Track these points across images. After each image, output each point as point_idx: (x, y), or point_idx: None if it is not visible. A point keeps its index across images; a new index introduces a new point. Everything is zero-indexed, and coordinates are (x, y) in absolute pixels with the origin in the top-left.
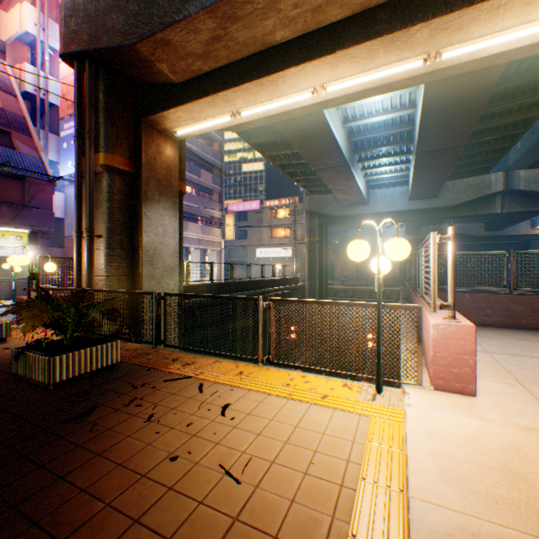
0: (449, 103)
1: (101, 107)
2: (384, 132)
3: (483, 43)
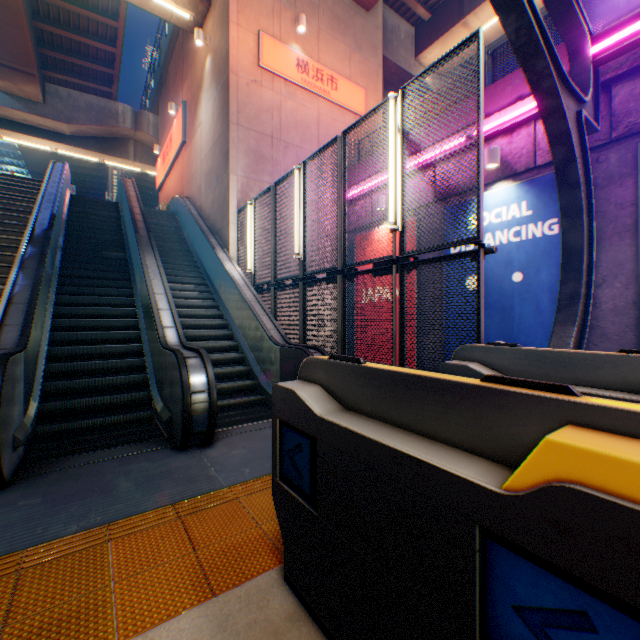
0: (36, 152)
1: None
2: (4, 149)
3: (21, 142)
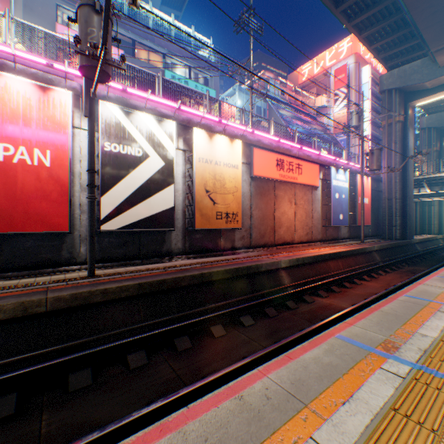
0: None
1: (433, 138)
2: None
3: None
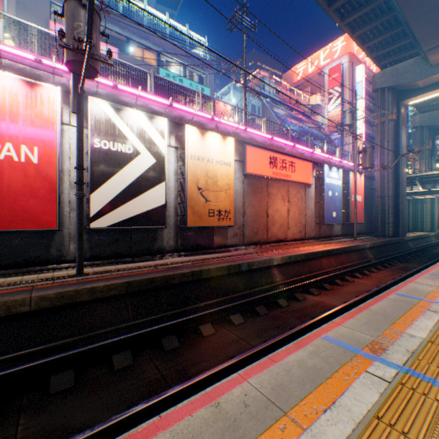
0: None
1: (426, 136)
2: None
3: None
